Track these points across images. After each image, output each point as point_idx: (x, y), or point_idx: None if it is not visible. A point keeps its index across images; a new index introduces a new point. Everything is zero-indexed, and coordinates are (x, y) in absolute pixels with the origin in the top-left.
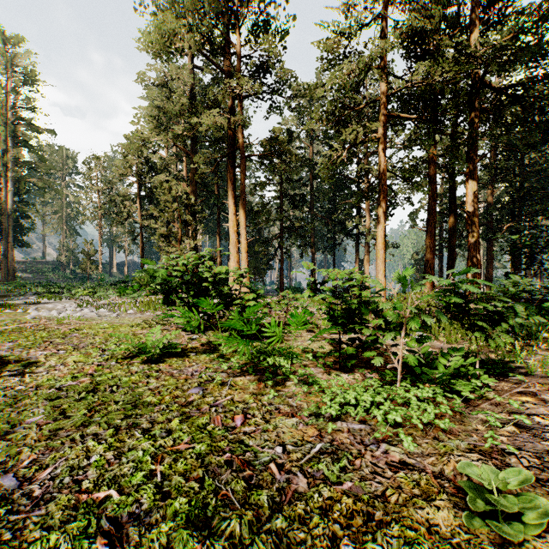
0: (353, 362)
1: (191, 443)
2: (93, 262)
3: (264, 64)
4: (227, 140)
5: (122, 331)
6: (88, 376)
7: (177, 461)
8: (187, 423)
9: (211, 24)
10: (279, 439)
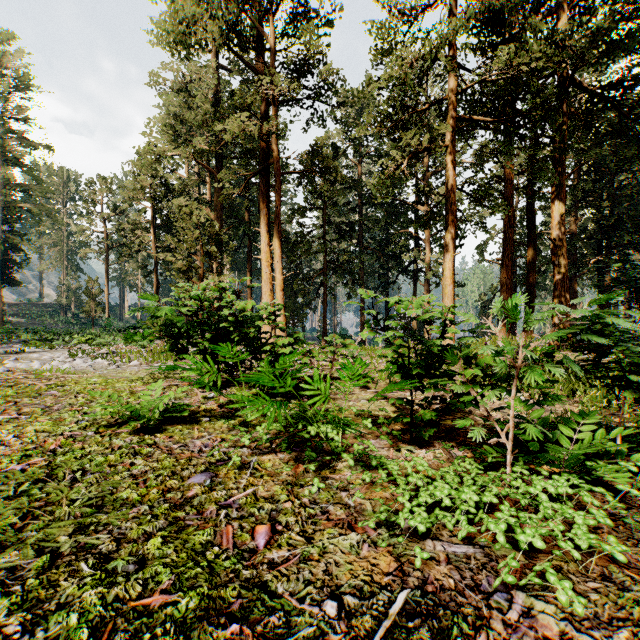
0: (432, 432)
1: (173, 592)
2: (98, 304)
3: (304, 60)
4: (259, 153)
5: (117, 387)
6: (48, 453)
7: (139, 637)
8: (176, 542)
9: (238, 9)
10: (329, 580)
